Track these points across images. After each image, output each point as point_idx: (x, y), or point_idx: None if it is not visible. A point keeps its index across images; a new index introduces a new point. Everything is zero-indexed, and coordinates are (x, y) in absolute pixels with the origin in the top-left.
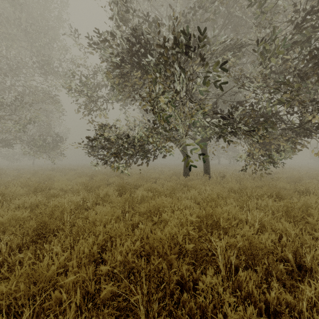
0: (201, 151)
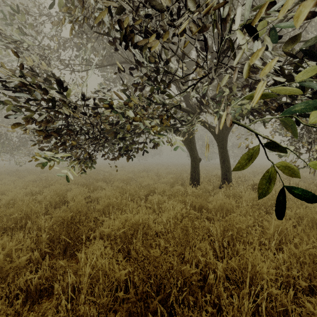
0: (218, 146)
